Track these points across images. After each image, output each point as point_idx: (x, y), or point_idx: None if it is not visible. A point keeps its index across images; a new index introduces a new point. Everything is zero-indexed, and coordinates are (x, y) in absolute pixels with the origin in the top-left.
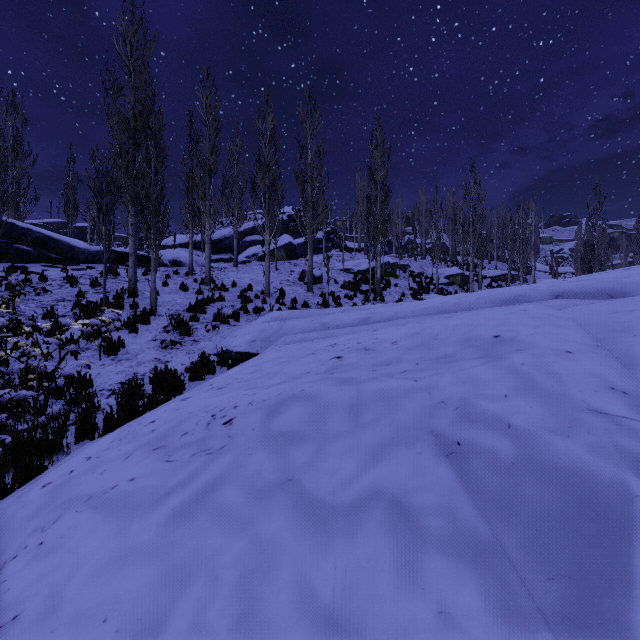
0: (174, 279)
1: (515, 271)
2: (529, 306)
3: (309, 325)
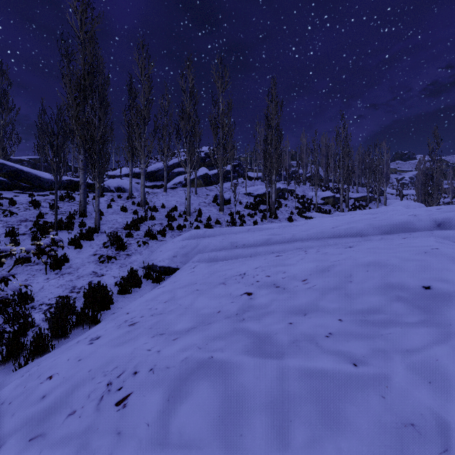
0: (117, 202)
1: (371, 193)
2: (433, 241)
3: (220, 243)
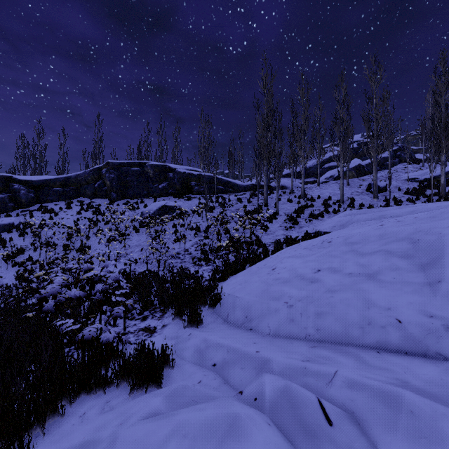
0: (283, 196)
1: None
2: None
3: (370, 217)
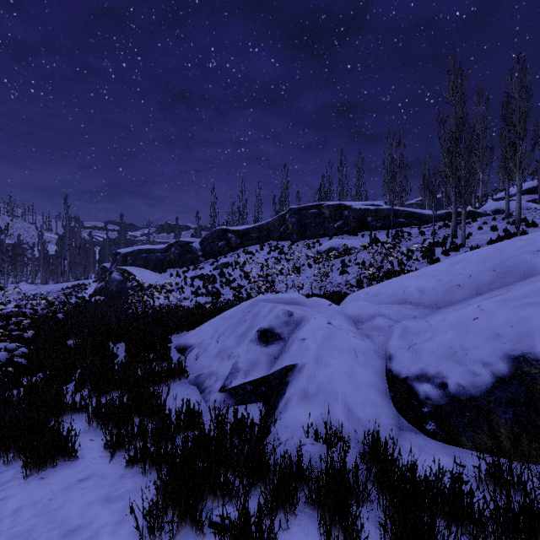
0: (489, 224)
1: None
2: None
3: None
